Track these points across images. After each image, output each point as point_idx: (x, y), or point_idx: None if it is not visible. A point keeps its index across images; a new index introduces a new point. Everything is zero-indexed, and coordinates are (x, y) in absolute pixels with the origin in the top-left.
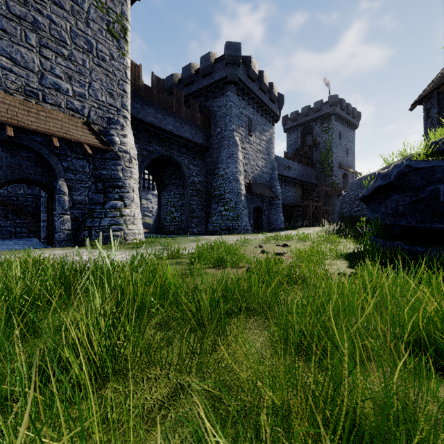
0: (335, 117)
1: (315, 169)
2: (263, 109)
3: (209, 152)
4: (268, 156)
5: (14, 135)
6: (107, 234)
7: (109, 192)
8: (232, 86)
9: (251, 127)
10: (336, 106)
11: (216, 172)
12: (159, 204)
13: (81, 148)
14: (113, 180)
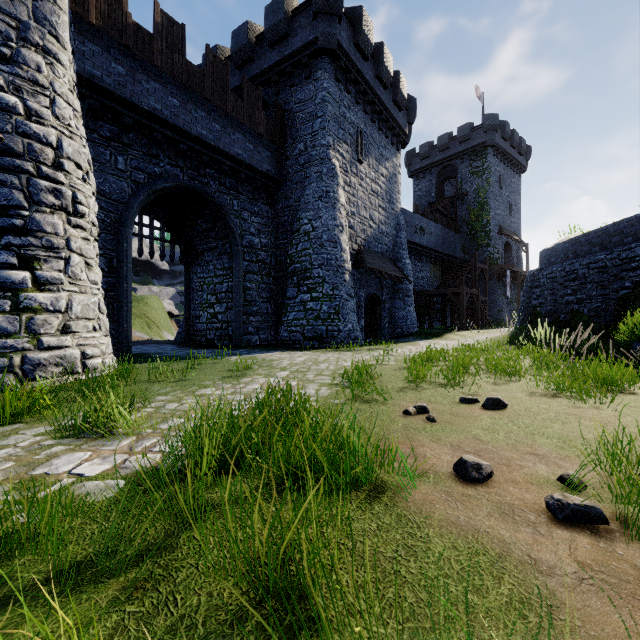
0: (493, 151)
1: (461, 235)
2: (382, 117)
3: (283, 191)
4: (389, 205)
5: None
6: None
7: None
8: (327, 60)
9: (361, 146)
10: (495, 132)
11: (295, 227)
12: (188, 288)
13: None
14: None
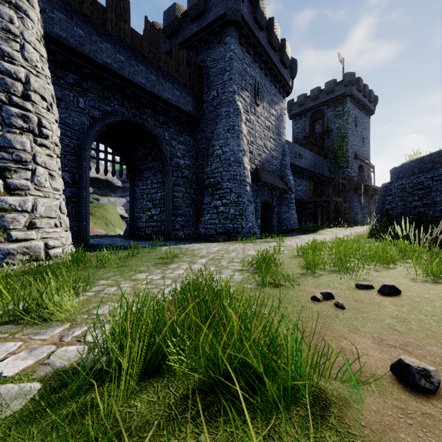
0: (351, 99)
1: (328, 160)
2: (272, 72)
3: (201, 126)
4: (278, 136)
5: None
6: None
7: None
8: (233, 29)
9: (258, 93)
10: (352, 85)
11: (210, 152)
12: (132, 197)
13: None
14: None
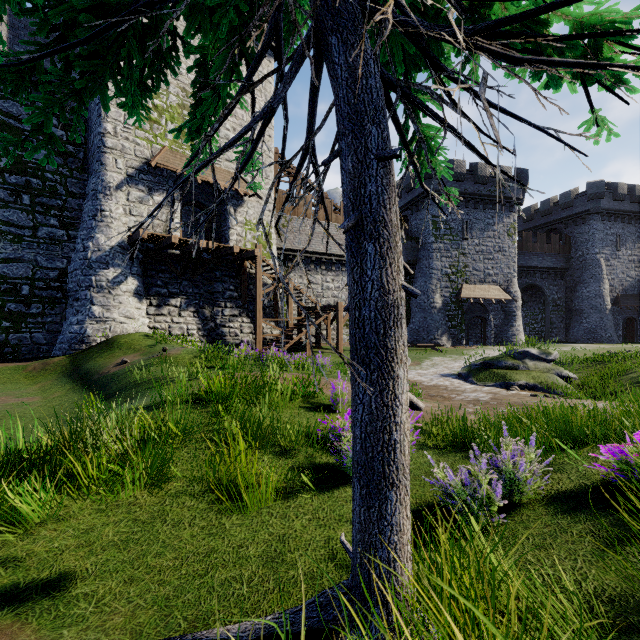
0: None
1: None
2: (637, 218)
3: (569, 272)
4: None
5: (477, 300)
6: (510, 340)
7: (508, 319)
8: (595, 215)
9: (619, 242)
10: None
11: (576, 290)
12: None
13: (496, 299)
14: (510, 313)
